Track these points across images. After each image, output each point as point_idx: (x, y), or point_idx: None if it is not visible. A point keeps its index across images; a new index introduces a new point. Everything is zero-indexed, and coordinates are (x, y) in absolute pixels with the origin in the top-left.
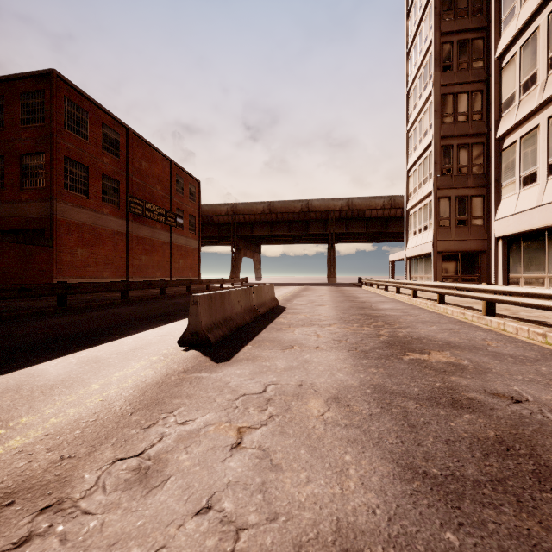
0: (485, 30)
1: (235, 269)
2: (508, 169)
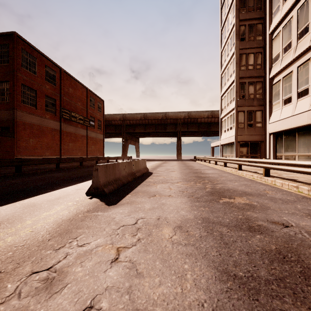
0: (263, 19)
1: (124, 151)
2: (276, 95)
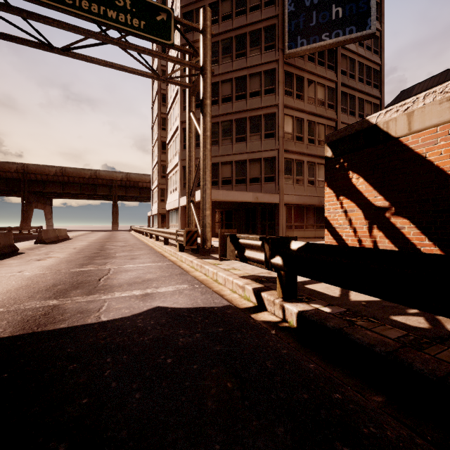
0: None
1: (26, 219)
2: (169, 186)
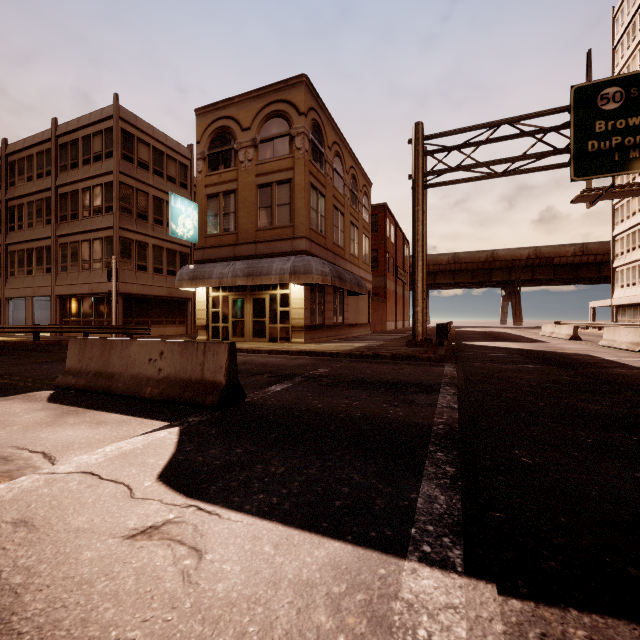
0: None
1: None
2: None
